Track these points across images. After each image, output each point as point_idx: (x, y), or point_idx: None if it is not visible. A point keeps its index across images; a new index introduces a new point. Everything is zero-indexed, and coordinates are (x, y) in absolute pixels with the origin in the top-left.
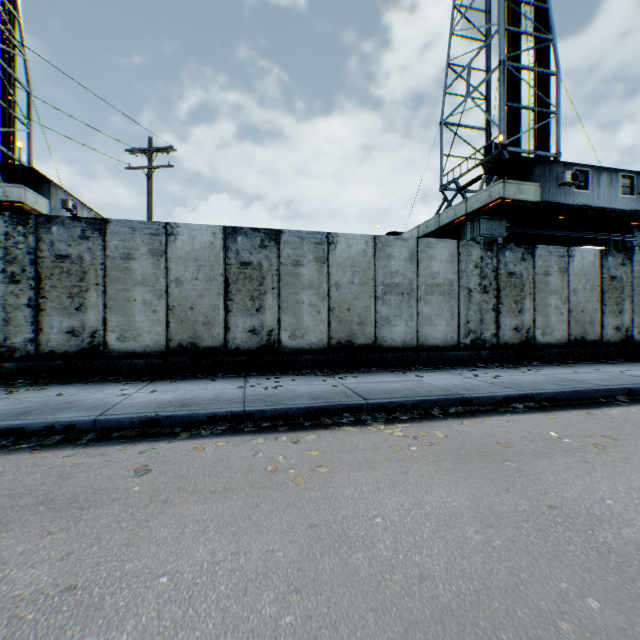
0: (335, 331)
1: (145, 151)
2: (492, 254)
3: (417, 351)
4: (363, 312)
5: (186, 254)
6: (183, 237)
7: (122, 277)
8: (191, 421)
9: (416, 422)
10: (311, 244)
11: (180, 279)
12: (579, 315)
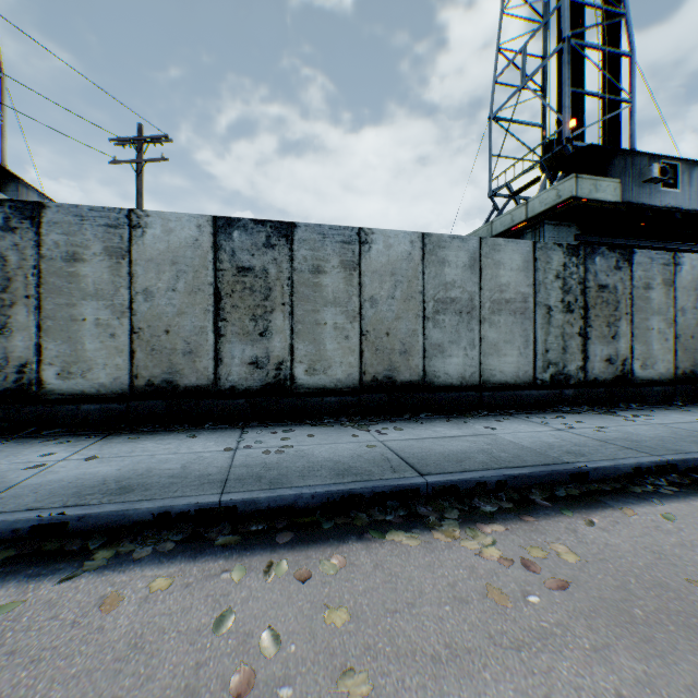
0: (369, 363)
1: (134, 141)
2: (578, 260)
3: (480, 390)
4: (407, 337)
5: (159, 255)
6: (155, 230)
7: (65, 286)
8: (124, 523)
9: (512, 520)
10: (336, 243)
11: (150, 290)
12: (688, 342)
